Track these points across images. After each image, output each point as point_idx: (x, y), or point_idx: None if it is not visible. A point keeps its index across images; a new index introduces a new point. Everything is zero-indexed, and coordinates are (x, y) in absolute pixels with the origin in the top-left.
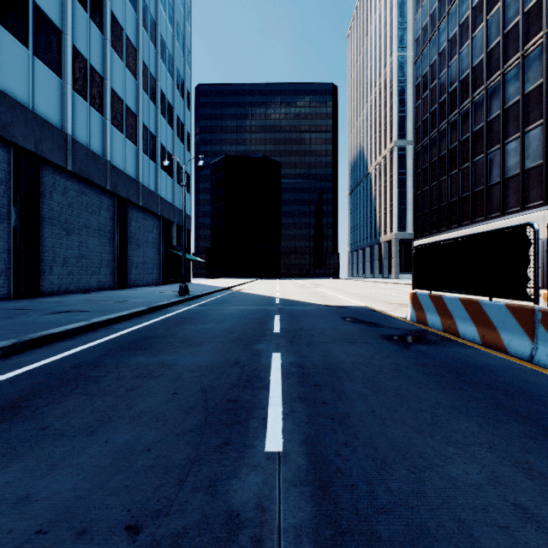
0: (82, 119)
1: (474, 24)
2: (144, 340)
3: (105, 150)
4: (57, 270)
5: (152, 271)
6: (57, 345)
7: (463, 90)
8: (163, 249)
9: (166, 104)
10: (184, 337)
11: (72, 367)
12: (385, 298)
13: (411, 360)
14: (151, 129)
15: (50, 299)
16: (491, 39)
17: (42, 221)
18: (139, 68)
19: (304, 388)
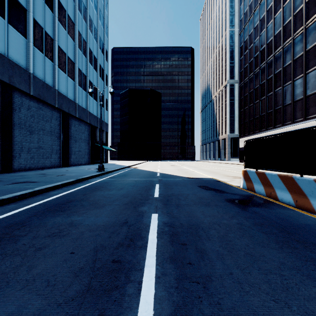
0: (40, 64)
1: (275, 10)
2: (66, 203)
3: (55, 83)
4: (24, 155)
5: (84, 156)
6: (4, 207)
7: (269, 49)
8: (91, 143)
9: (93, 57)
10: (93, 201)
11: (4, 227)
12: (224, 173)
13: (250, 220)
14: (83, 72)
15: (17, 173)
16: (285, 19)
17: (14, 125)
18: (76, 35)
19: (174, 247)
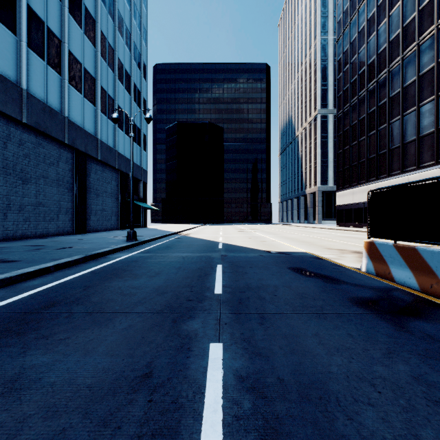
0: (39, 76)
1: (391, 4)
2: (39, 310)
3: (63, 107)
4: (12, 216)
5: (111, 217)
6: None
7: (381, 61)
8: (121, 198)
9: (124, 72)
10: (97, 304)
11: None
12: (321, 243)
13: (437, 363)
14: (109, 93)
15: None
16: (406, 16)
17: None
18: (97, 37)
19: None
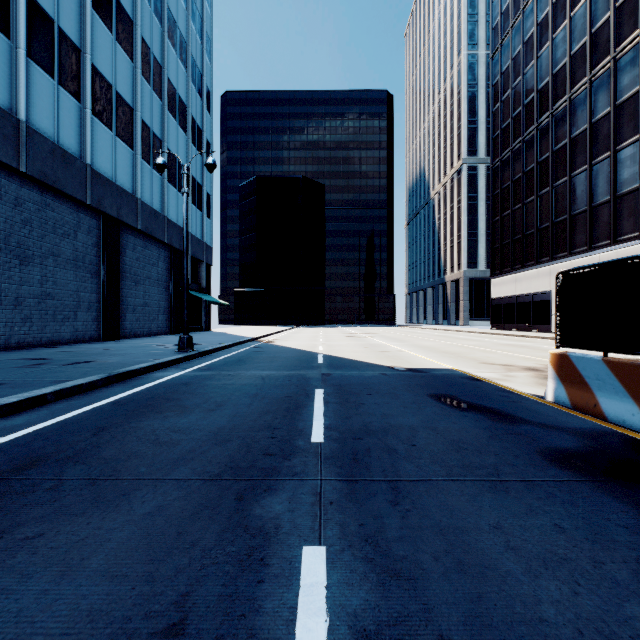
0: (46, 102)
1: None
2: (6, 475)
3: (84, 149)
4: (4, 314)
5: (157, 316)
6: None
7: (558, 85)
8: (172, 288)
9: (177, 100)
10: (109, 463)
11: None
12: (474, 354)
13: None
14: (154, 130)
15: None
16: (596, 17)
17: None
18: (136, 47)
19: None
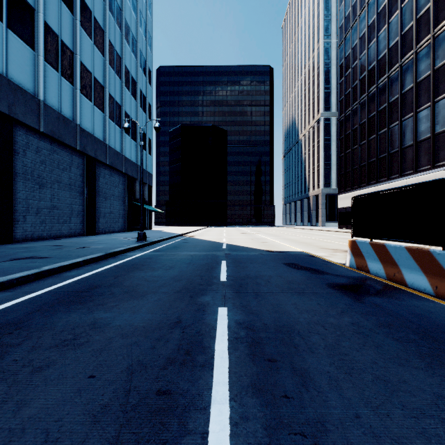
0: (54, 87)
1: (390, 12)
2: (87, 290)
3: (75, 115)
4: (31, 219)
5: (118, 220)
6: None
7: (381, 68)
8: (127, 201)
9: (130, 78)
10: (129, 287)
11: None
12: (319, 243)
13: (371, 317)
14: (116, 99)
15: (21, 245)
16: (405, 24)
17: (16, 176)
18: (106, 47)
19: (256, 366)
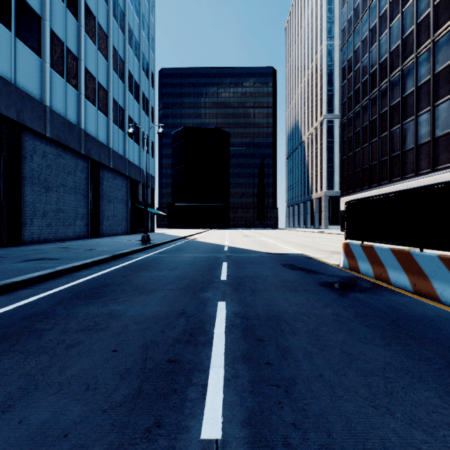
0: (59, 93)
1: (392, 16)
2: (100, 288)
3: (80, 120)
4: (37, 222)
5: (121, 222)
6: (18, 293)
7: (382, 71)
8: (130, 204)
9: (133, 82)
10: (138, 285)
11: (21, 318)
12: (318, 246)
13: (350, 309)
14: (120, 103)
15: (29, 247)
16: (405, 28)
17: (23, 180)
18: (109, 52)
19: (247, 344)
